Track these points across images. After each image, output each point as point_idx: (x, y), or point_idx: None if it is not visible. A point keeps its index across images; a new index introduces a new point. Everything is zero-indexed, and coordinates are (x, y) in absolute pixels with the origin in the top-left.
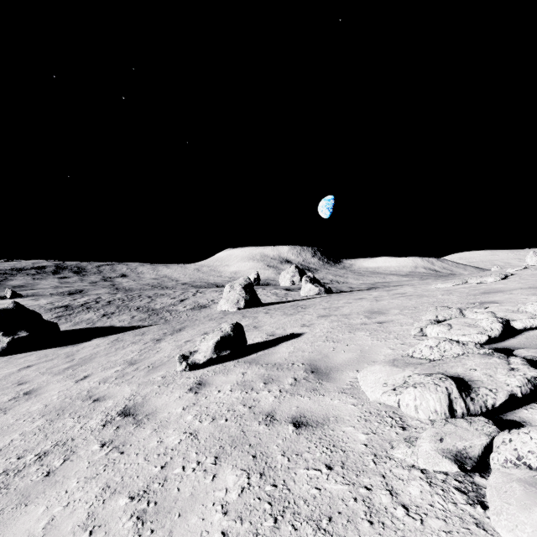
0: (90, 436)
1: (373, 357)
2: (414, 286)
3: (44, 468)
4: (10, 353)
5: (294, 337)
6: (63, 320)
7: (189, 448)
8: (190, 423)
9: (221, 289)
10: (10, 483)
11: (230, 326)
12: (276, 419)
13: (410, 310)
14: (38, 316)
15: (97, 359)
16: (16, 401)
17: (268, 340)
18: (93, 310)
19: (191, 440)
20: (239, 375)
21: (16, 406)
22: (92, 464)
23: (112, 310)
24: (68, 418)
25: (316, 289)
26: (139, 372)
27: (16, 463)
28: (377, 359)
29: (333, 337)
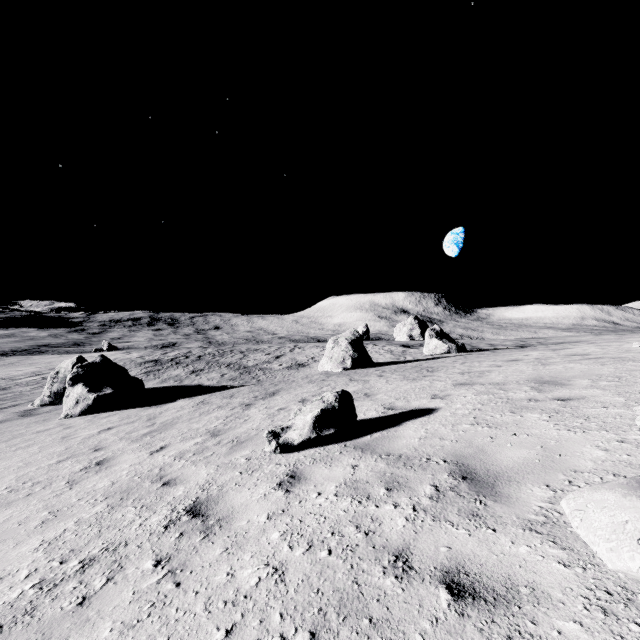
0: (146, 543)
1: (571, 462)
2: (596, 344)
3: (82, 589)
4: (95, 411)
5: (423, 414)
6: (151, 376)
7: (270, 600)
8: (275, 546)
9: (323, 345)
10: (38, 606)
11: (334, 395)
12: (413, 569)
13: (611, 381)
14: (124, 372)
15: (178, 425)
16: (86, 472)
17: (385, 415)
18: (182, 365)
19: (275, 584)
20: (347, 469)
21: (84, 479)
22: (137, 597)
23: (201, 366)
24: (130, 506)
25: (445, 345)
26: (221, 447)
27: (56, 570)
28: (580, 467)
29: (486, 419)
